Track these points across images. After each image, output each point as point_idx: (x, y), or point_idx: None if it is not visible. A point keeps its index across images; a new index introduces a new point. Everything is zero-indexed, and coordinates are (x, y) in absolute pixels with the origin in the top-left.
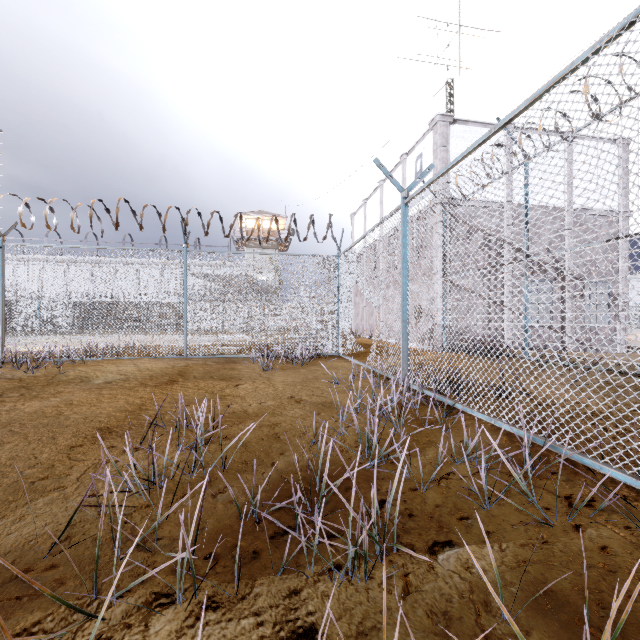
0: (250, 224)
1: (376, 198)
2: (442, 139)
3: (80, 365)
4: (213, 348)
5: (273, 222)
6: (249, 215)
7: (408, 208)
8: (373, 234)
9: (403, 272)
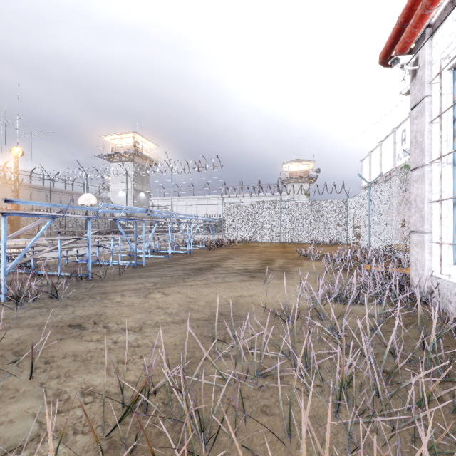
0: (290, 168)
1: (377, 152)
2: None
3: (249, 243)
4: (291, 239)
5: (305, 165)
6: (290, 163)
7: (371, 190)
8: (375, 174)
9: (369, 211)
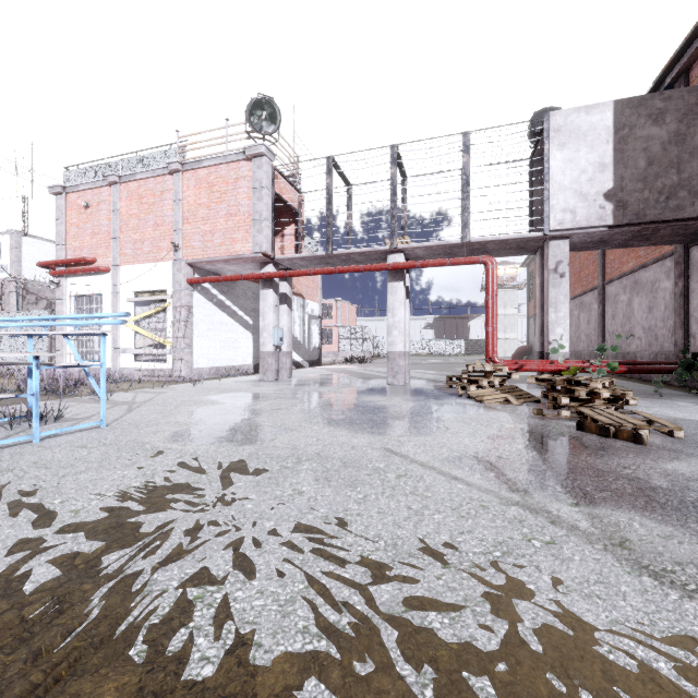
0: None
1: None
2: (17, 244)
3: None
4: None
5: None
6: None
7: None
8: None
9: None
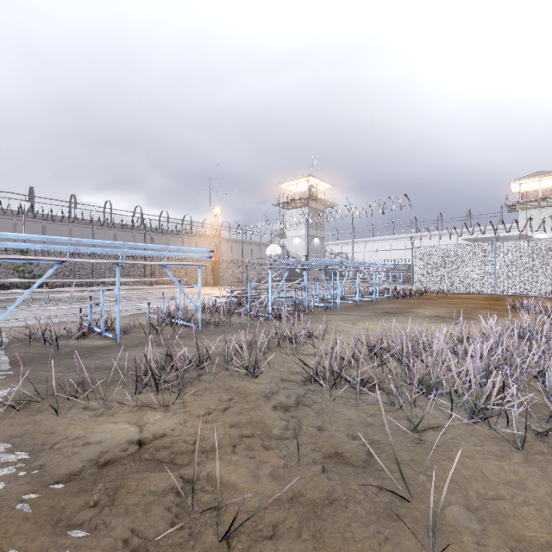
0: (524, 187)
1: None
2: None
3: (447, 294)
4: (512, 290)
5: None
6: (523, 180)
7: None
8: None
9: None
